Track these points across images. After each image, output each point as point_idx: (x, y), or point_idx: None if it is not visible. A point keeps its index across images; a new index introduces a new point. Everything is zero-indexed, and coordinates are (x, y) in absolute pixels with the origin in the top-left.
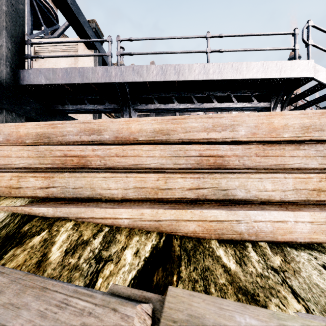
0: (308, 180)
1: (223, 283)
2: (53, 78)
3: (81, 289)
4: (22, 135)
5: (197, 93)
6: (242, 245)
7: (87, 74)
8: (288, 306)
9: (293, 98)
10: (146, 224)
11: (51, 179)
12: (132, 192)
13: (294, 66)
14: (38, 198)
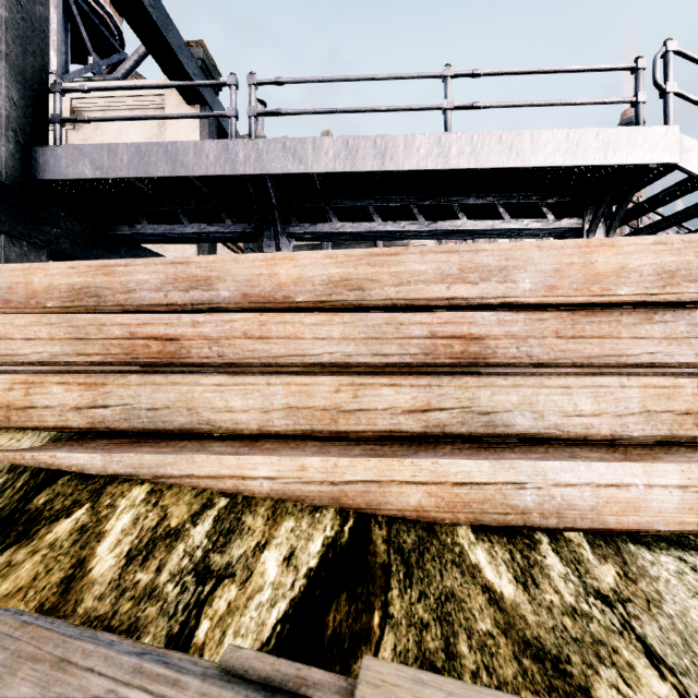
0: (675, 390)
1: (488, 631)
2: (110, 165)
3: (152, 664)
4: (39, 291)
5: (423, 200)
6: (528, 539)
7: (184, 156)
8: (638, 687)
9: (631, 210)
10: (311, 491)
11: (100, 388)
12: (280, 417)
13: (635, 139)
14: (71, 431)
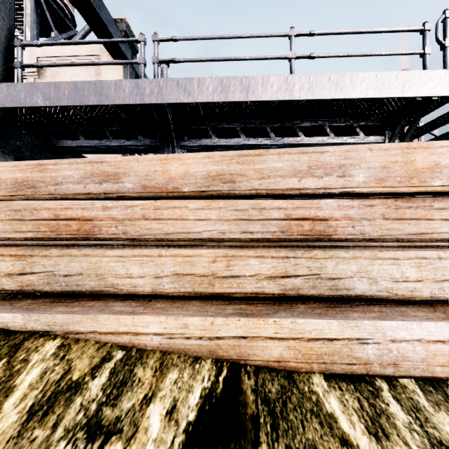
0: None
1: None
2: (56, 97)
3: None
4: None
5: (274, 123)
6: (371, 386)
7: (107, 91)
8: None
9: (417, 130)
10: (192, 345)
11: (28, 258)
12: (169, 282)
13: (423, 79)
14: (5, 292)
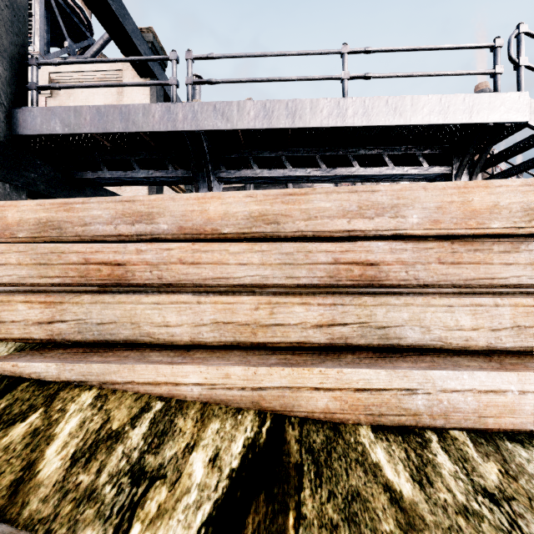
0: None
1: (391, 532)
2: (76, 123)
3: None
4: (11, 224)
5: (325, 151)
6: (420, 438)
7: (134, 116)
8: None
9: (489, 159)
10: (234, 396)
11: (58, 306)
12: (208, 331)
13: (494, 103)
14: (33, 342)
